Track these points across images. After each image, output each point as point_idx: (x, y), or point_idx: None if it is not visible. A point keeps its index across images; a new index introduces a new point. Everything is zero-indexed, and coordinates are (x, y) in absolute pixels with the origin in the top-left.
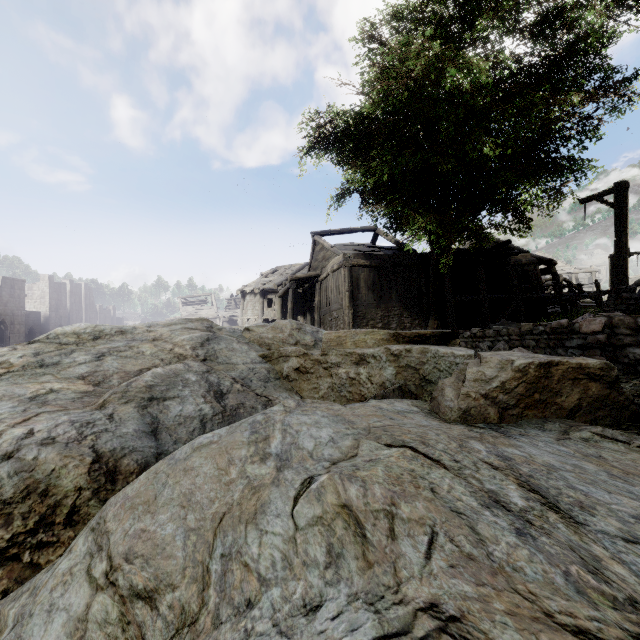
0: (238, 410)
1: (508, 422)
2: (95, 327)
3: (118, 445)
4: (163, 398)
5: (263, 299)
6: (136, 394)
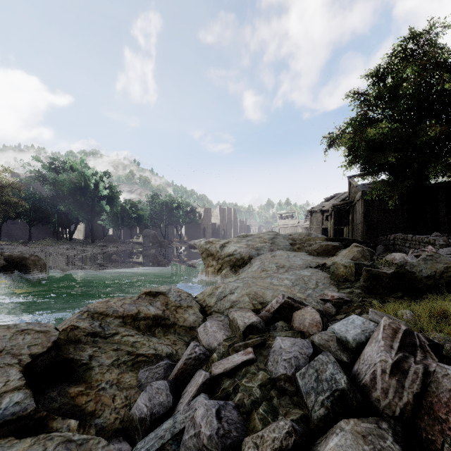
0: None
1: (319, 256)
2: (246, 234)
3: (252, 255)
4: (259, 250)
5: (322, 215)
6: (255, 248)
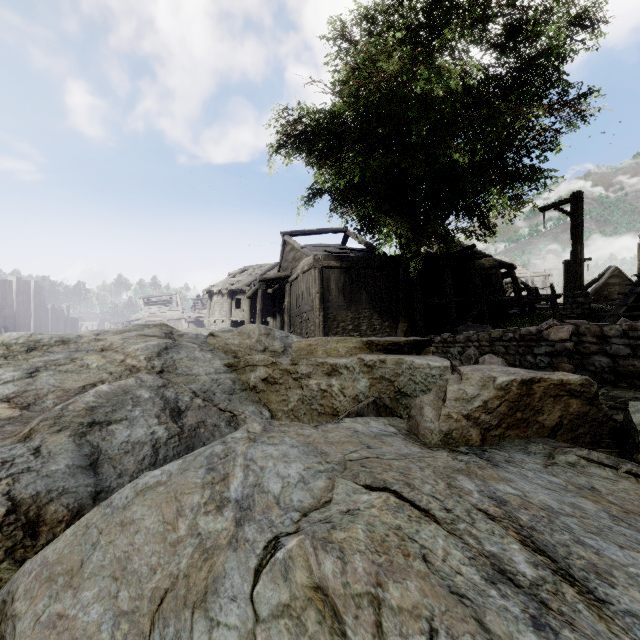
0: (198, 430)
1: (490, 444)
2: (30, 336)
3: (43, 488)
4: (107, 422)
5: (231, 300)
6: (73, 419)
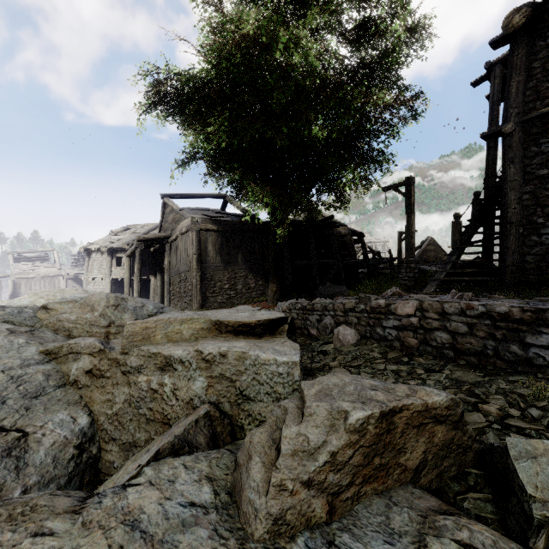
0: None
1: (341, 514)
2: None
3: None
4: None
5: (111, 258)
6: None
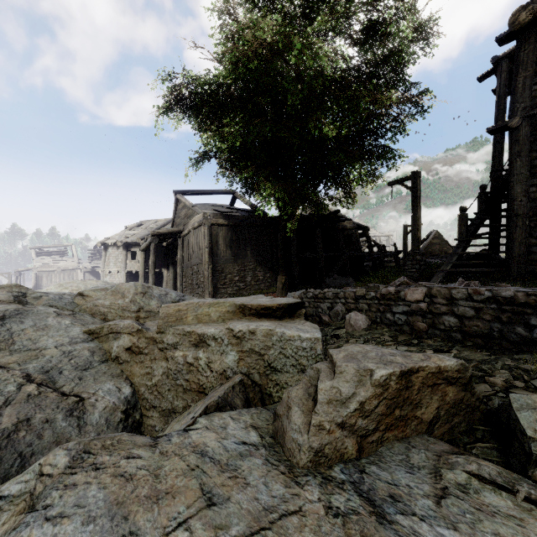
0: (14, 434)
1: (368, 453)
2: None
3: None
4: None
5: (126, 252)
6: None
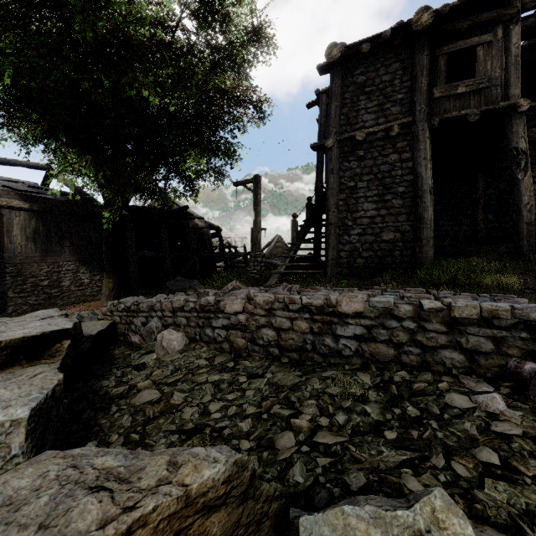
0: None
1: None
2: None
3: None
4: None
5: None
6: None
